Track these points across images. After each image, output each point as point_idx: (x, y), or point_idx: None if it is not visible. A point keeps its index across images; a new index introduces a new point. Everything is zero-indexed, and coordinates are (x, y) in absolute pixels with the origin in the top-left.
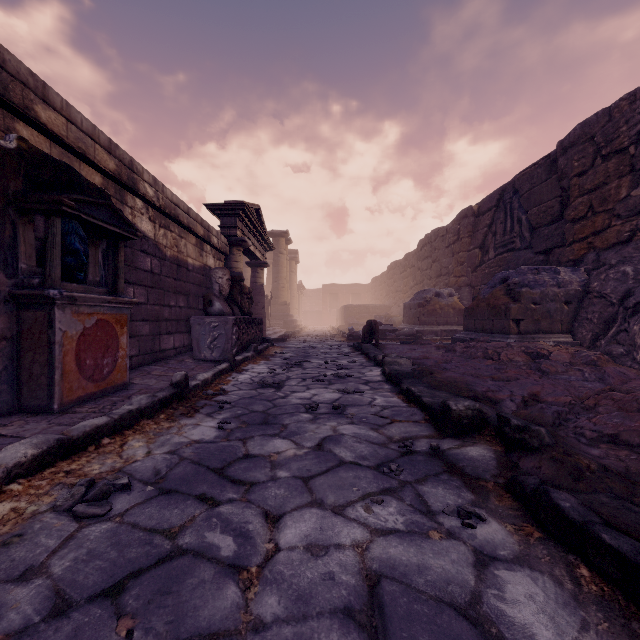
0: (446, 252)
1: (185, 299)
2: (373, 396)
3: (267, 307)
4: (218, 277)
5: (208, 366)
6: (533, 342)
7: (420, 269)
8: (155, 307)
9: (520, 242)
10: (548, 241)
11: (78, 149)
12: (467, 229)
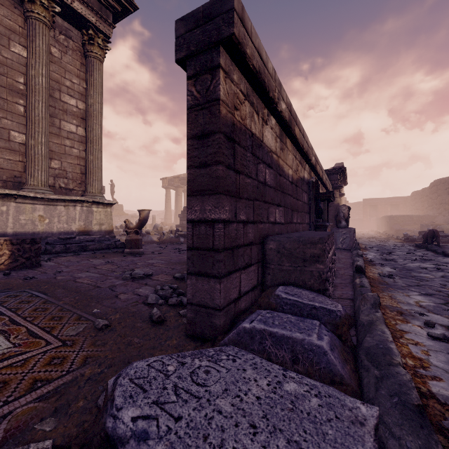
0: None
1: None
2: None
3: None
4: (343, 209)
5: (345, 251)
6: None
7: None
8: None
9: None
10: None
11: (319, 173)
12: None
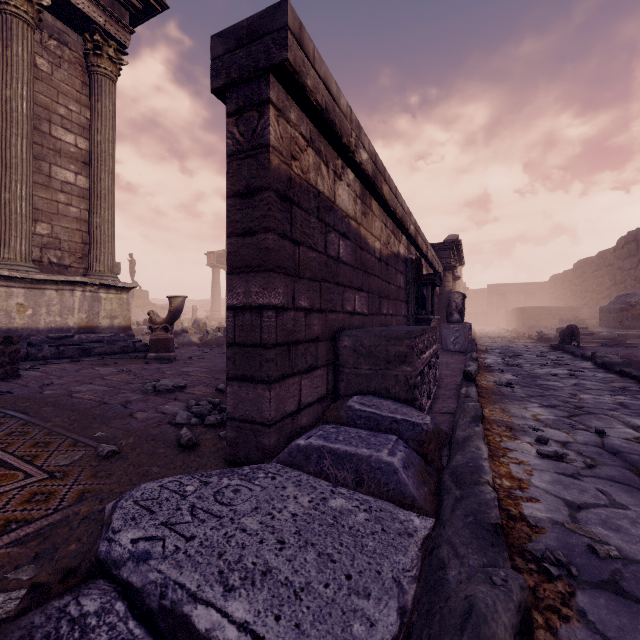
0: None
1: None
2: (593, 373)
3: None
4: (455, 298)
5: (457, 354)
6: None
7: (621, 269)
8: None
9: None
10: None
11: (421, 248)
12: None
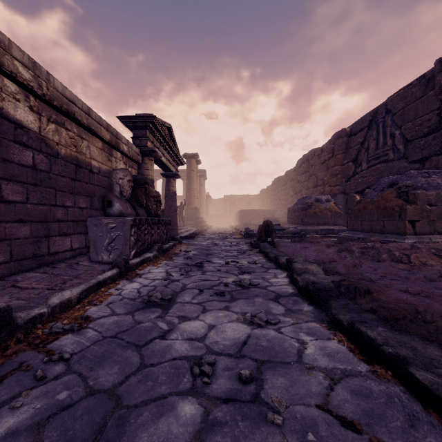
0: (321, 167)
1: (88, 200)
2: (297, 334)
3: (181, 211)
4: (118, 178)
5: (100, 270)
6: (434, 243)
7: (299, 182)
8: (41, 207)
9: (393, 154)
10: (424, 150)
11: None
12: (341, 147)
